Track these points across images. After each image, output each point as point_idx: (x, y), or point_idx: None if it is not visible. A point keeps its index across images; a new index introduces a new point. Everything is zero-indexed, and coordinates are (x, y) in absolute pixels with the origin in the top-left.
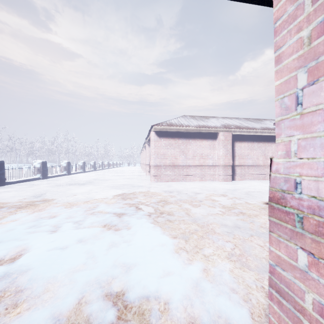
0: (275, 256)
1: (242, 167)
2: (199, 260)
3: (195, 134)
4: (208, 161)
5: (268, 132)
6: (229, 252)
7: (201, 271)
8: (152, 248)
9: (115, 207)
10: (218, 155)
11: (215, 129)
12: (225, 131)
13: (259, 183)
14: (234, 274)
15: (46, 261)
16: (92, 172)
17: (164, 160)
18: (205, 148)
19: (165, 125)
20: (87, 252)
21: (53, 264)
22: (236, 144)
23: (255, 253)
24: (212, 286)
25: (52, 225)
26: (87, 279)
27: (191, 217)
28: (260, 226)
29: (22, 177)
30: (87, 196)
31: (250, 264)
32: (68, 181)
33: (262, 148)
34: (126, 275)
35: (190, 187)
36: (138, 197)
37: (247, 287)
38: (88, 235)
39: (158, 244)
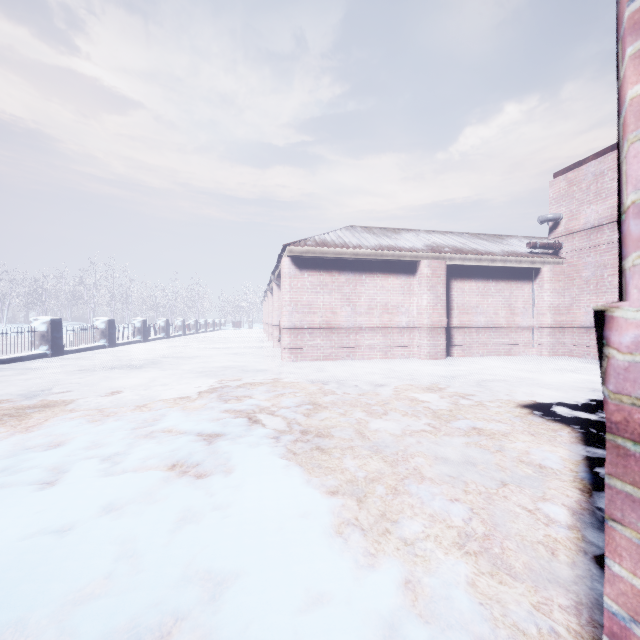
0: (629, 593)
1: (466, 330)
2: (392, 555)
3: (373, 263)
4: (399, 318)
5: (516, 262)
6: (459, 529)
7: (399, 587)
8: (281, 524)
9: (202, 419)
10: (419, 306)
11: (413, 253)
12: (433, 259)
13: (501, 363)
14: (479, 594)
15: (7, 574)
16: (162, 341)
17: (309, 317)
18: (393, 291)
19: (311, 244)
20: (120, 541)
21: (24, 580)
22: (453, 283)
23: (520, 530)
24: (431, 634)
25: (48, 466)
26: (106, 628)
27: (369, 440)
28: (519, 460)
29: (6, 352)
30: (144, 394)
31: (513, 560)
32: (106, 362)
33: (505, 293)
34: (211, 609)
35: (363, 372)
36: (255, 396)
37: (516, 633)
38: (131, 491)
39: (295, 512)
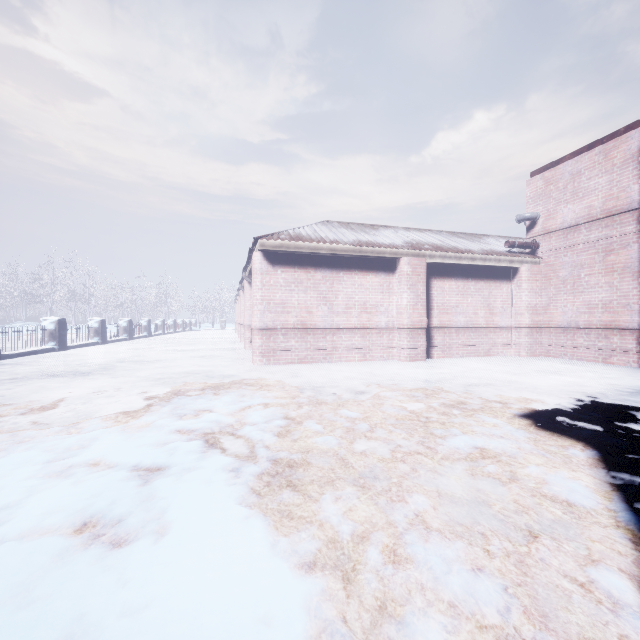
0: None
1: (446, 330)
2: None
3: (351, 260)
4: (379, 318)
5: (495, 260)
6: (497, 633)
7: None
8: None
9: (144, 444)
10: (398, 305)
11: (392, 250)
12: (413, 256)
13: (482, 364)
14: None
15: None
16: (123, 343)
17: (283, 317)
18: (372, 290)
19: (285, 238)
20: None
21: None
22: (433, 282)
23: (581, 627)
24: None
25: None
26: None
27: (353, 470)
28: (541, 494)
29: None
30: (80, 410)
31: None
32: (50, 367)
33: (484, 292)
34: None
35: (342, 377)
36: (217, 409)
37: None
38: None
39: (251, 616)
